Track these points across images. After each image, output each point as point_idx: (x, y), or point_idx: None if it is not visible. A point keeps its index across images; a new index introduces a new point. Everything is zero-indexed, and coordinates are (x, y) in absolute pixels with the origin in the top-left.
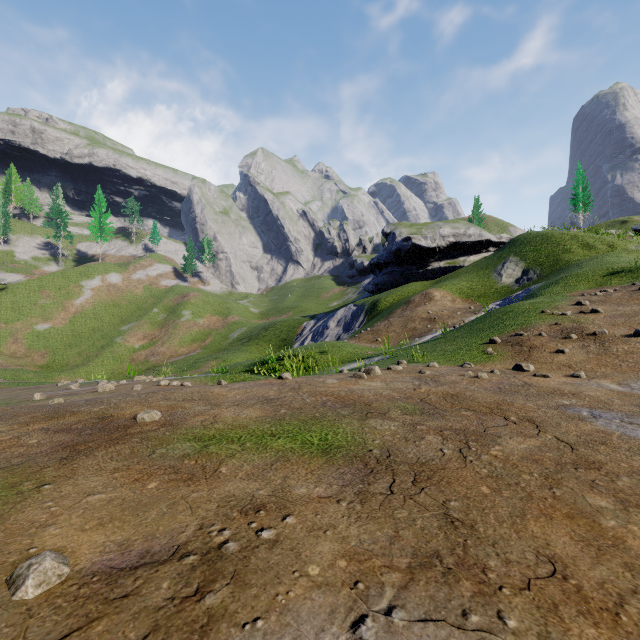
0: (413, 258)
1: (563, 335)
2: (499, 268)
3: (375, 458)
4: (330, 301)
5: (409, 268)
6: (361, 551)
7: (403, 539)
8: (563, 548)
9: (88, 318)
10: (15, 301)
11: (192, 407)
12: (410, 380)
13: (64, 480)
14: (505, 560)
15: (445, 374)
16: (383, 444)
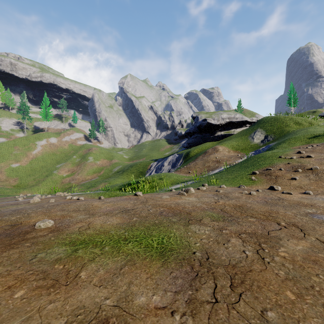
0: (207, 130)
1: (293, 169)
2: (252, 135)
3: (198, 260)
4: (165, 152)
5: (205, 135)
6: None
7: None
8: None
9: (39, 161)
10: (1, 152)
11: (76, 216)
12: (212, 196)
13: None
14: None
15: (231, 192)
16: (202, 247)
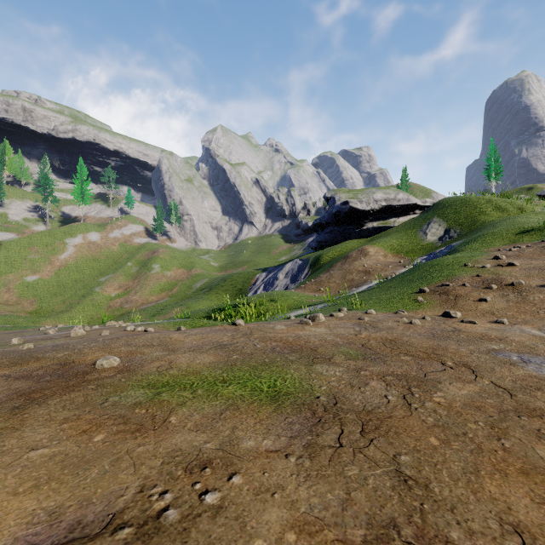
0: (350, 219)
1: (484, 285)
2: (424, 228)
3: (322, 406)
4: (279, 256)
5: (347, 228)
6: (311, 520)
7: (356, 503)
8: (526, 513)
9: (71, 271)
10: (8, 256)
11: (150, 353)
12: (351, 326)
13: (10, 432)
14: (468, 530)
15: (382, 320)
16: (329, 390)
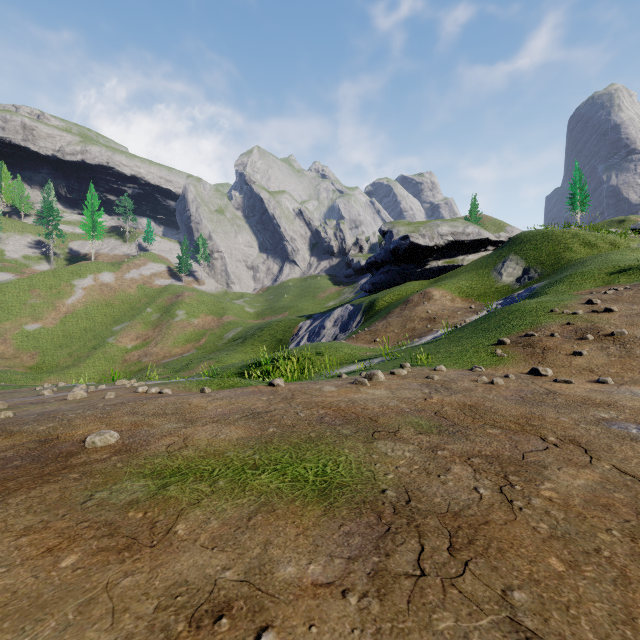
0: (411, 257)
1: (578, 336)
2: (499, 267)
3: (391, 505)
4: (326, 301)
5: (407, 267)
6: None
7: None
8: None
9: (80, 318)
10: (4, 300)
11: (161, 424)
12: (418, 387)
13: None
14: None
15: (455, 379)
16: (399, 480)
